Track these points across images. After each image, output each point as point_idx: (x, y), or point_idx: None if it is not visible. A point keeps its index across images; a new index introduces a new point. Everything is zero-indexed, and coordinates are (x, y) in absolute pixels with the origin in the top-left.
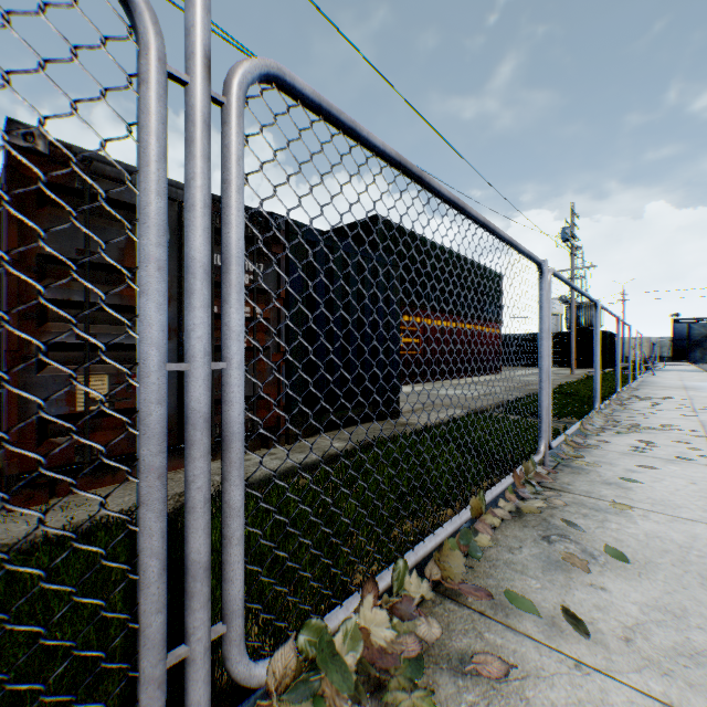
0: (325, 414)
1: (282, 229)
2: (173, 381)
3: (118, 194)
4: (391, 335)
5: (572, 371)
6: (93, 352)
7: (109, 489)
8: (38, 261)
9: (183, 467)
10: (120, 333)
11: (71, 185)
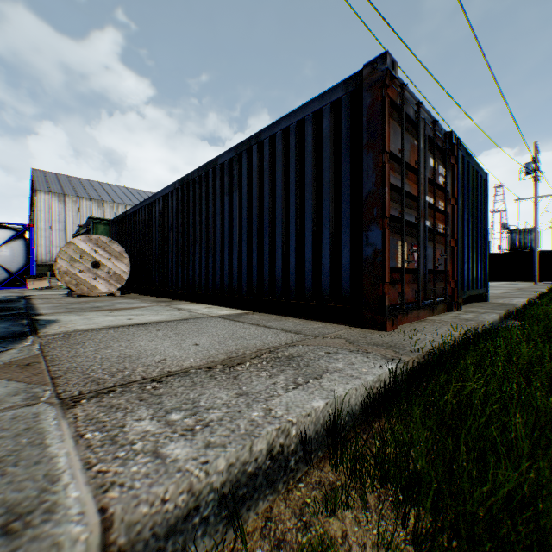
0: (466, 291)
1: (455, 145)
2: (422, 253)
3: (408, 111)
4: (485, 235)
5: (535, 282)
6: (399, 226)
7: (413, 325)
8: (388, 155)
9: (424, 318)
10: (408, 213)
11: (396, 102)
